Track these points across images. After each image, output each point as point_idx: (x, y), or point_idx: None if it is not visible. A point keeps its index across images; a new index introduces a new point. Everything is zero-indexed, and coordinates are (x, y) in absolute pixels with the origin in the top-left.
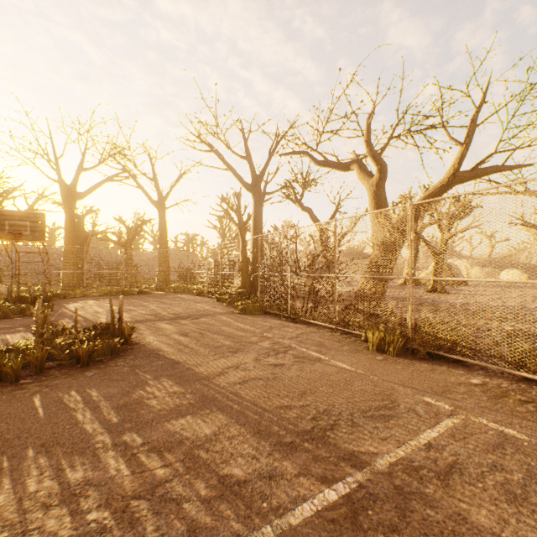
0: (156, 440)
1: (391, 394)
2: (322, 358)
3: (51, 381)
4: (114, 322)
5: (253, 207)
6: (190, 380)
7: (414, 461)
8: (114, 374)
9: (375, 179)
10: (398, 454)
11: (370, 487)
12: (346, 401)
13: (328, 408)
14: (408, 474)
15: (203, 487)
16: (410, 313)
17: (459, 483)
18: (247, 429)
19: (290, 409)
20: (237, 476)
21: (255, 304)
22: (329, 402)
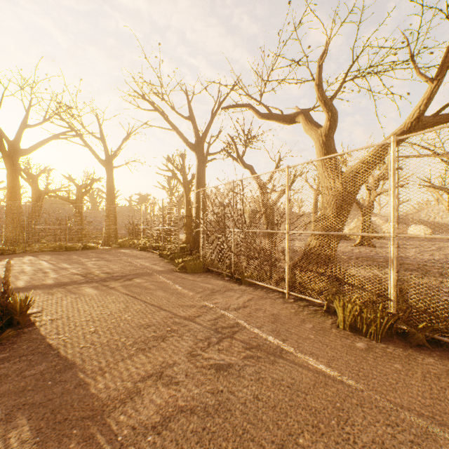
0: None
1: None
2: (284, 349)
3: None
4: None
5: (197, 166)
6: (67, 421)
7: None
8: None
9: (324, 128)
10: None
11: None
12: None
13: None
14: None
15: None
16: (394, 281)
17: None
18: None
19: None
20: None
21: (196, 262)
22: None
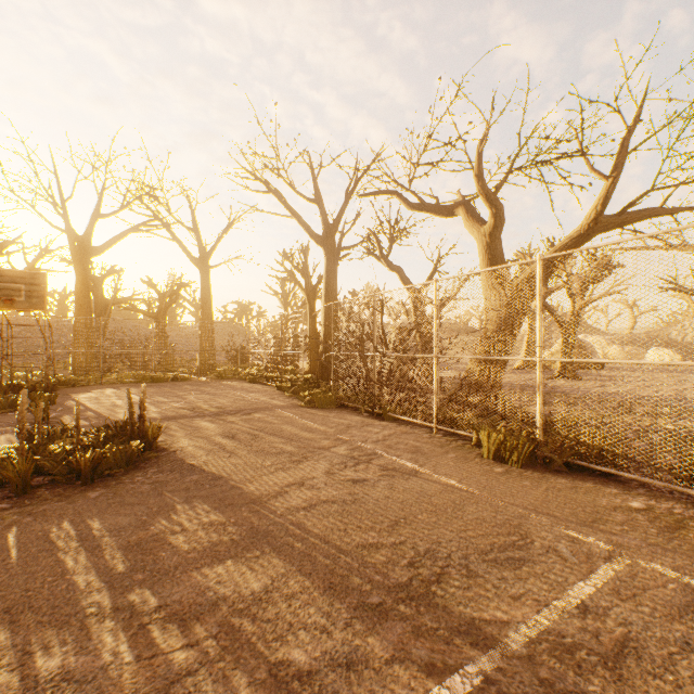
0: (178, 600)
1: (520, 525)
2: (420, 471)
3: (37, 506)
4: (133, 420)
5: (325, 266)
6: (235, 504)
7: (566, 635)
8: (128, 495)
9: (488, 226)
10: (539, 623)
11: (502, 682)
12: (456, 536)
13: (431, 547)
14: (558, 659)
15: (244, 685)
16: (540, 408)
17: (638, 675)
18: (313, 581)
19: (377, 550)
20: (297, 663)
21: (327, 395)
22: (432, 537)
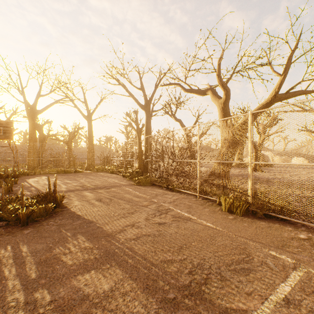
0: (62, 297)
1: (245, 248)
2: (192, 218)
3: None
4: (50, 193)
5: (145, 119)
6: (98, 237)
7: None
8: (44, 232)
9: (223, 99)
10: (264, 311)
11: None
12: (213, 255)
13: (200, 262)
14: None
15: None
16: (251, 186)
17: None
18: (137, 284)
19: (172, 263)
20: None
21: (146, 179)
22: (200, 256)
